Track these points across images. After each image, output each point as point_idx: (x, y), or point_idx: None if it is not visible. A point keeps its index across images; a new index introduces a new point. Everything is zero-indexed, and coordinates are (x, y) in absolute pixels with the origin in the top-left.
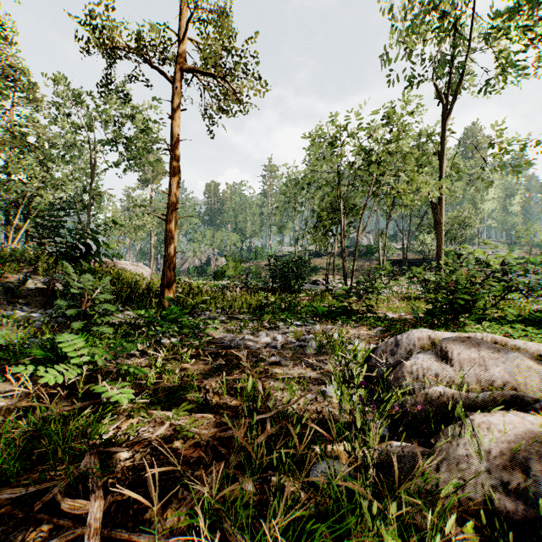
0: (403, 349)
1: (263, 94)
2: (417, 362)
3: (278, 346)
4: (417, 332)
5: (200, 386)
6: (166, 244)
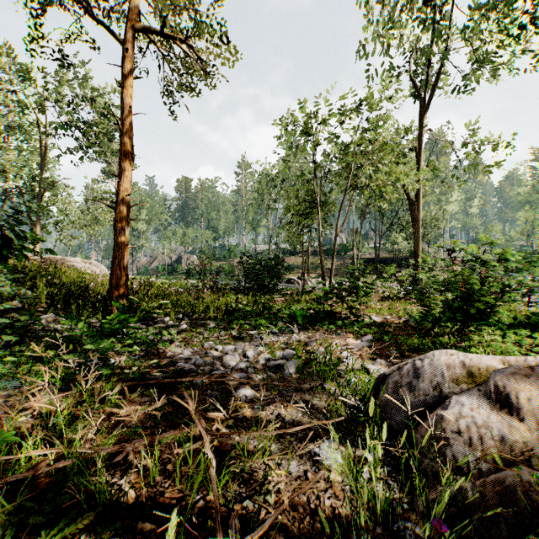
0: (427, 382)
1: (233, 65)
2: (463, 412)
3: (248, 367)
4: (441, 354)
5: (98, 480)
6: (115, 237)
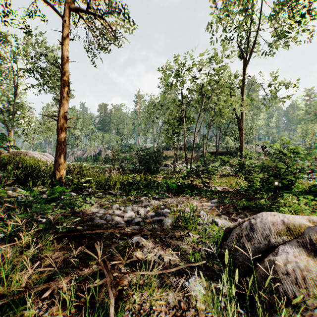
0: (259, 234)
1: (132, 32)
2: (289, 258)
3: (140, 222)
4: (267, 215)
5: None
6: (57, 138)
